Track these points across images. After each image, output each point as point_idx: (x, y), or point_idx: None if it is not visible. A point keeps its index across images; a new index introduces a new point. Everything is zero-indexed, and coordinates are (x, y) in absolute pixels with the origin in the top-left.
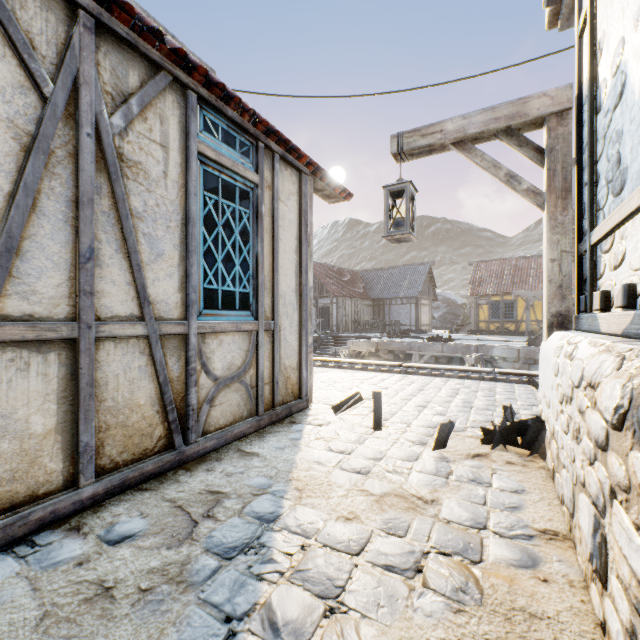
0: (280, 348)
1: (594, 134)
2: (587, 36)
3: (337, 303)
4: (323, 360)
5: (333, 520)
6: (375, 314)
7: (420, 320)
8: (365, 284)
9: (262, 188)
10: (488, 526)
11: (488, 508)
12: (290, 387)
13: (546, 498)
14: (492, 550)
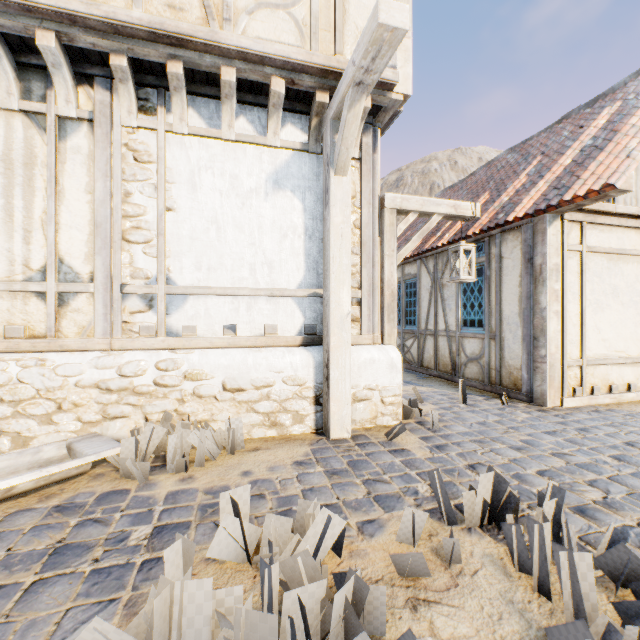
0: (504, 351)
1: None
2: None
3: None
4: None
5: None
6: None
7: None
8: None
9: (487, 262)
10: None
11: None
12: (513, 380)
13: None
14: None
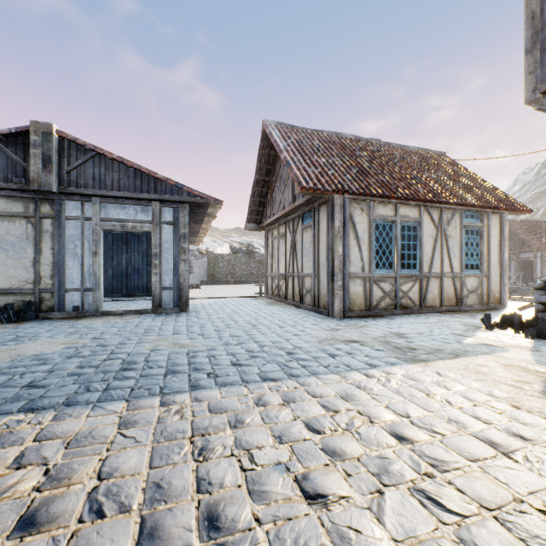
0: (490, 283)
1: None
2: None
3: (541, 257)
4: (516, 297)
5: None
6: None
7: None
8: None
9: (483, 227)
10: None
11: None
12: (495, 299)
13: None
14: None
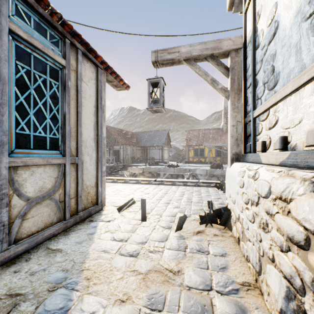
0: (83, 174)
1: (255, 60)
2: (251, 9)
3: (123, 148)
4: (114, 179)
5: (111, 305)
6: (142, 154)
7: (164, 157)
8: (137, 139)
9: (68, 70)
10: (213, 287)
11: (210, 271)
12: (90, 198)
13: (238, 257)
14: (219, 309)
